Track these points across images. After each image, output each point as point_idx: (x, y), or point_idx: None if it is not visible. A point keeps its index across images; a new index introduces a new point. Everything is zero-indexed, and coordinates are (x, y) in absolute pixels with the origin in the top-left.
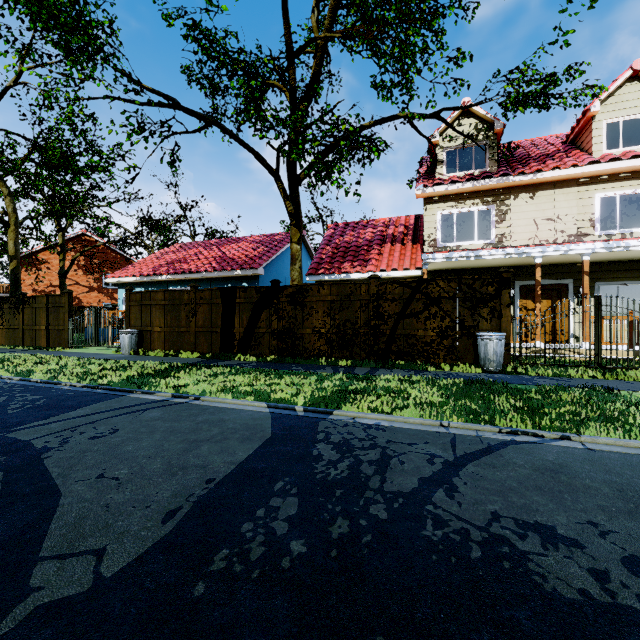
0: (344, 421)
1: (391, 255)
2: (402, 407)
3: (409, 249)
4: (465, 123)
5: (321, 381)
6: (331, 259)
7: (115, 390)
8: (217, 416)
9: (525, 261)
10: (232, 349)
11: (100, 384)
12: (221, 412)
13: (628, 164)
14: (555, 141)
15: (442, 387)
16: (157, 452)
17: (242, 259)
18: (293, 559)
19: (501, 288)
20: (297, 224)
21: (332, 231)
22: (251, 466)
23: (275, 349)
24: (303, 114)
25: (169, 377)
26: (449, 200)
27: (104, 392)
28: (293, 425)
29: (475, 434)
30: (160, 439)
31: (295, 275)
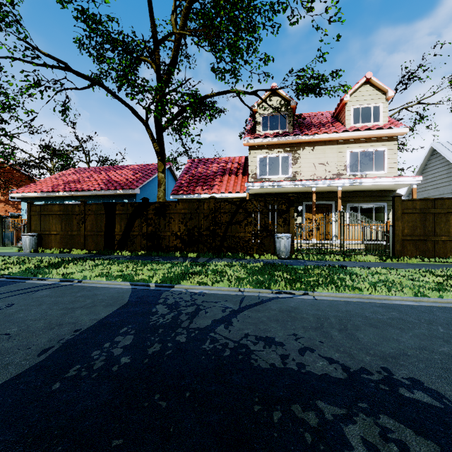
0: (180, 291)
1: (228, 182)
2: (219, 281)
3: (240, 179)
4: (274, 99)
5: (173, 267)
6: (188, 184)
7: (14, 278)
8: (92, 292)
9: (307, 189)
10: (113, 247)
11: (2, 274)
12: (96, 289)
13: (363, 133)
14: (328, 115)
15: (248, 268)
16: (42, 316)
17: (124, 182)
18: (120, 366)
19: (289, 206)
20: (162, 159)
21: (190, 164)
22: (108, 320)
23: (145, 246)
24: (162, 85)
25: (60, 268)
26: (264, 148)
27: (5, 280)
28: (145, 295)
29: (257, 295)
30: (45, 308)
31: (160, 195)
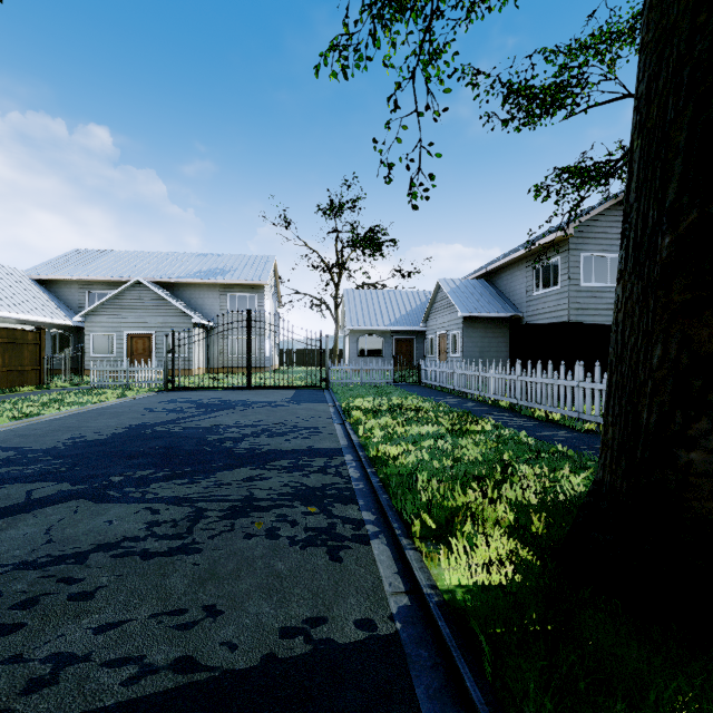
0: None
1: None
2: None
3: None
4: None
5: None
6: None
7: None
8: None
9: None
10: None
11: None
12: None
13: None
14: None
15: None
16: None
17: None
18: (68, 461)
19: None
20: None
21: None
22: None
23: None
24: None
25: None
26: None
27: None
28: None
29: None
30: None
31: None
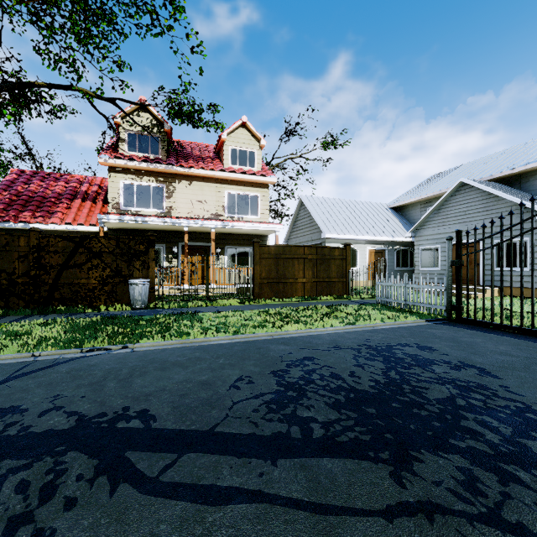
0: None
1: (81, 210)
2: (6, 347)
3: (99, 207)
4: (143, 116)
5: None
6: (7, 206)
7: None
8: None
9: (182, 228)
10: None
11: None
12: None
13: (239, 176)
14: (211, 149)
15: (74, 325)
16: None
17: None
18: None
19: (149, 247)
20: None
21: (15, 176)
22: None
23: None
24: None
25: None
26: (130, 173)
27: None
28: None
29: (57, 357)
30: None
31: None
